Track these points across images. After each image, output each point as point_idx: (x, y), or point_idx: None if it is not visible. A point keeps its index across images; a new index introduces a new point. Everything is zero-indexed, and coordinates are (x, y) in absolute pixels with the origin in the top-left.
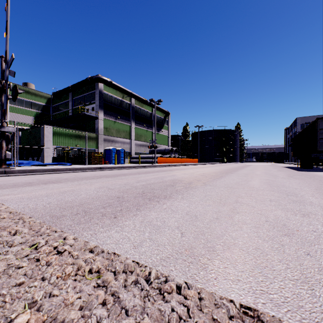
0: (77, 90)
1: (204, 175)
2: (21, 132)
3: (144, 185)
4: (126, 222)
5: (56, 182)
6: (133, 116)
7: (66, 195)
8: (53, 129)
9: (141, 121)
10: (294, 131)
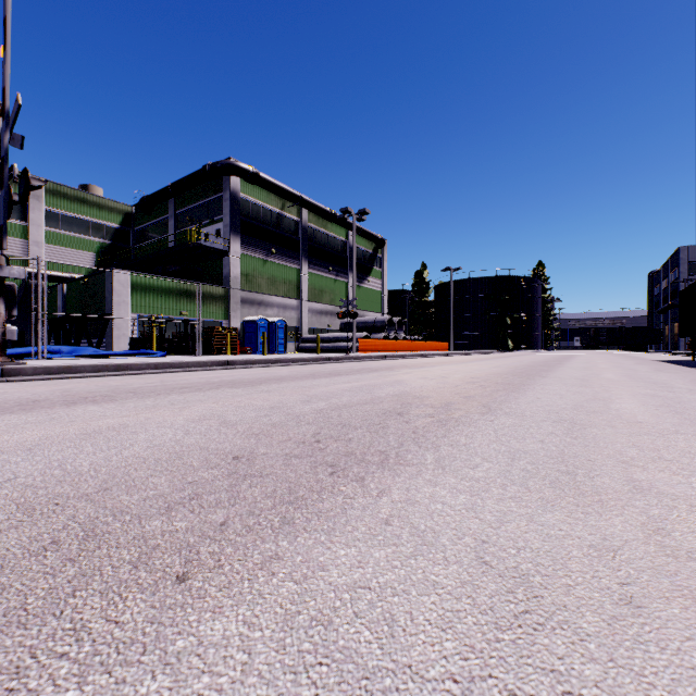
0: (186, 194)
1: (476, 383)
2: (67, 285)
3: (321, 413)
4: (215, 620)
5: (102, 400)
6: (305, 249)
7: (90, 444)
8: (132, 279)
9: (323, 259)
10: (672, 280)
